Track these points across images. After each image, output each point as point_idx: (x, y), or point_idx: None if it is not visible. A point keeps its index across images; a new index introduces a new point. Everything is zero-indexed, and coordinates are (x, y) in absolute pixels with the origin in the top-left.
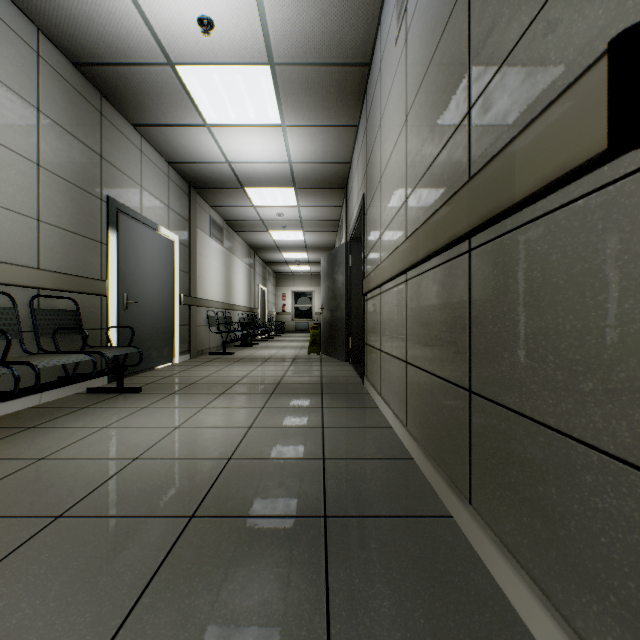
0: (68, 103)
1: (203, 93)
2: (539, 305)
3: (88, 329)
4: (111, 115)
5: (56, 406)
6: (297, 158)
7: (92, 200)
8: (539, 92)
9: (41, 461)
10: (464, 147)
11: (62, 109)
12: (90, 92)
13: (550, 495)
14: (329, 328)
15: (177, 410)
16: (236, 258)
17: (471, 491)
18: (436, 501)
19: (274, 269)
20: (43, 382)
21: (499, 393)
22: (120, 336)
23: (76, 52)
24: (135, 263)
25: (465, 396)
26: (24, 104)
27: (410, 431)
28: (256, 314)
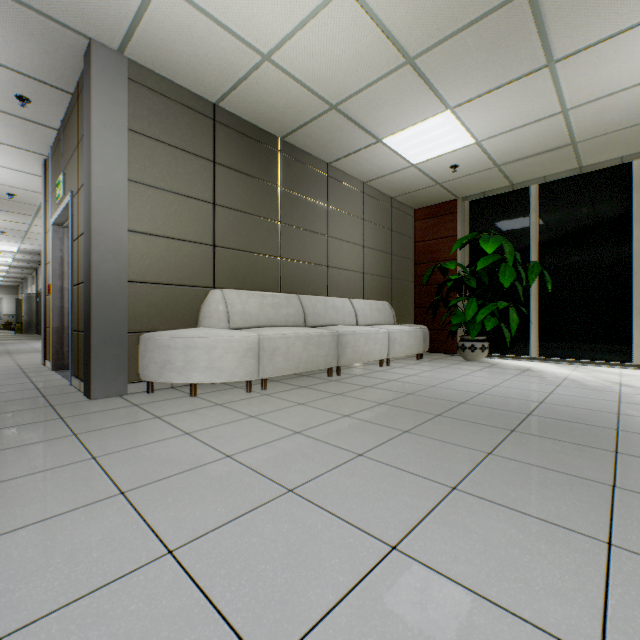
0: None
1: None
2: None
3: None
4: None
5: None
6: (15, 264)
7: None
8: None
9: None
10: None
11: None
12: None
13: None
14: (29, 323)
15: None
16: None
17: None
18: None
19: None
20: None
21: None
22: None
23: None
24: None
25: None
26: None
27: None
28: None
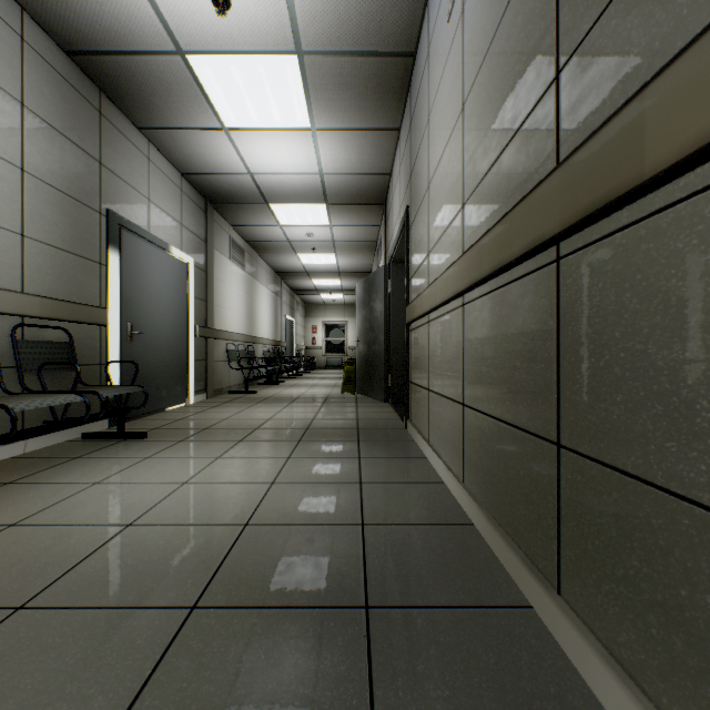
0: (60, 98)
1: (219, 89)
2: (681, 327)
3: (84, 364)
4: (112, 115)
5: (43, 456)
6: (329, 168)
7: (89, 213)
8: (681, 19)
9: (11, 528)
10: (549, 125)
11: (52, 105)
12: (87, 87)
13: (703, 605)
14: (366, 364)
15: (186, 461)
16: (260, 285)
17: (560, 577)
18: (508, 584)
19: (303, 298)
20: (28, 427)
21: (607, 450)
22: (123, 373)
23: (68, 38)
24: (141, 288)
25: (551, 451)
26: (4, 96)
27: (468, 489)
28: (283, 348)
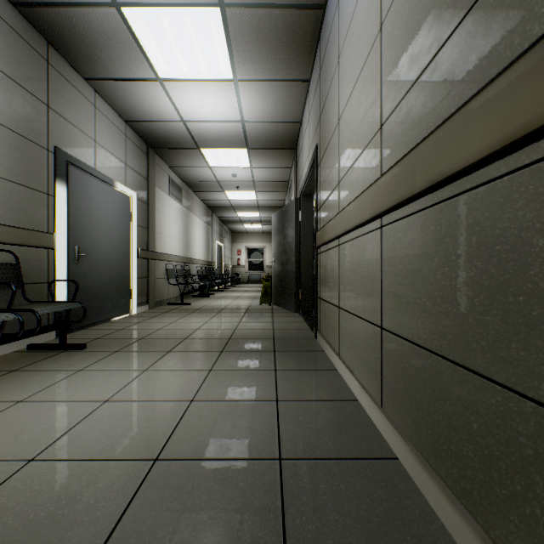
0: (6, 44)
1: (152, 41)
2: None
3: (32, 283)
4: (60, 65)
5: None
6: (249, 117)
7: (37, 150)
8: None
9: None
10: None
11: None
12: (34, 38)
13: None
14: (280, 280)
15: (114, 374)
16: (194, 216)
17: None
18: None
19: (230, 227)
20: None
21: None
22: (70, 289)
23: None
24: (88, 217)
25: (540, 417)
26: None
27: (389, 416)
28: (213, 267)
